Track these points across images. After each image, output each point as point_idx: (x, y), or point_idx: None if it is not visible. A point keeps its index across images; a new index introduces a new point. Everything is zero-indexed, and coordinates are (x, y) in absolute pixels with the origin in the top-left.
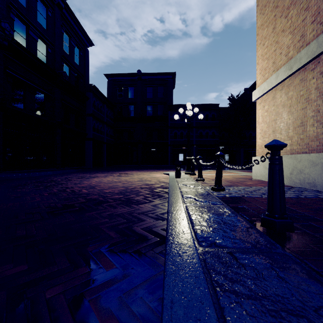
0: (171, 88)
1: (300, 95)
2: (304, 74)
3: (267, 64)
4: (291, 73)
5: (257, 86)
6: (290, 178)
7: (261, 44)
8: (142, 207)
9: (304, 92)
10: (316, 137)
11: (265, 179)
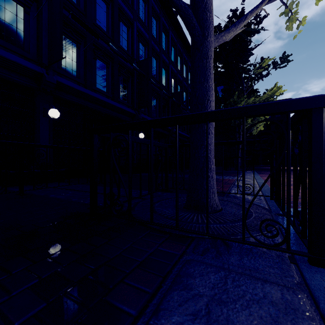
0: None
1: None
2: None
3: None
4: None
5: None
6: None
7: None
8: None
9: None
10: None
11: None
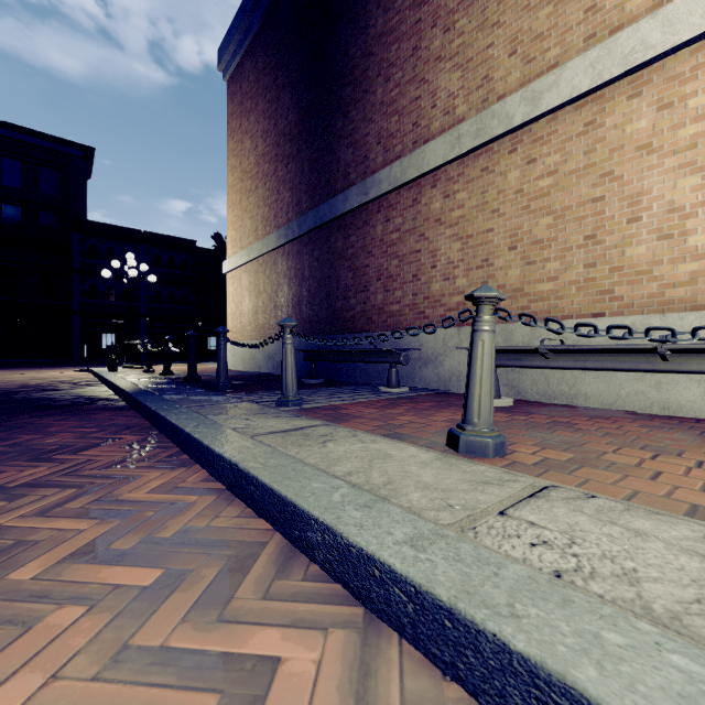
0: (81, 181)
1: (256, 284)
2: (257, 265)
3: (236, 236)
4: (250, 260)
5: (229, 256)
6: (249, 364)
7: (232, 209)
8: (78, 390)
9: (258, 282)
10: (263, 326)
11: (233, 368)
